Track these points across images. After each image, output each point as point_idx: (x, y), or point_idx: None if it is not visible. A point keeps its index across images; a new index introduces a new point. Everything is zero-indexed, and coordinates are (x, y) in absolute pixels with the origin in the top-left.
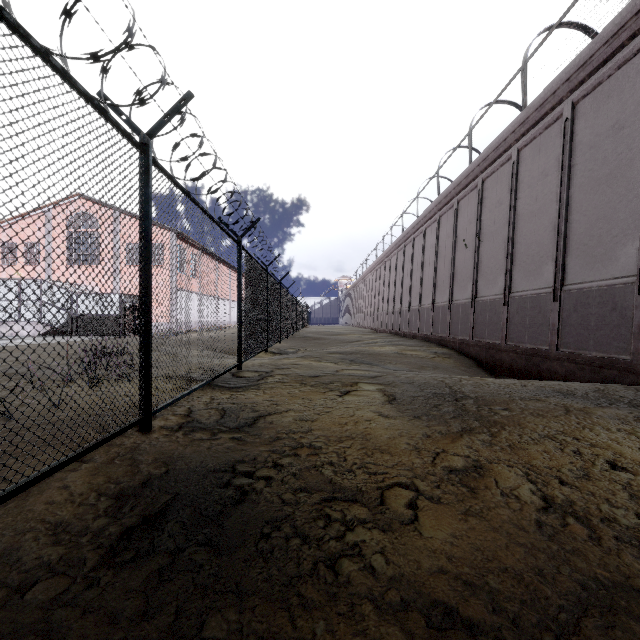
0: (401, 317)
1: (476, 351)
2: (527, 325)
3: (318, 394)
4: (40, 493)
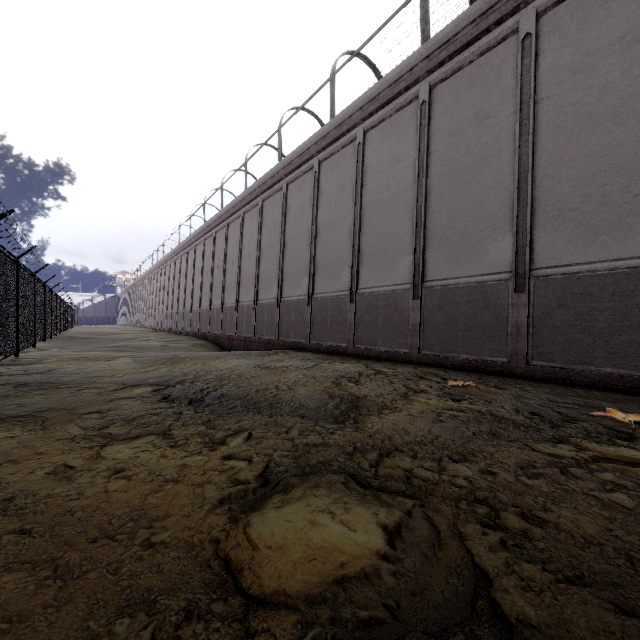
0: (178, 317)
1: (223, 341)
2: (245, 323)
3: (89, 362)
4: None
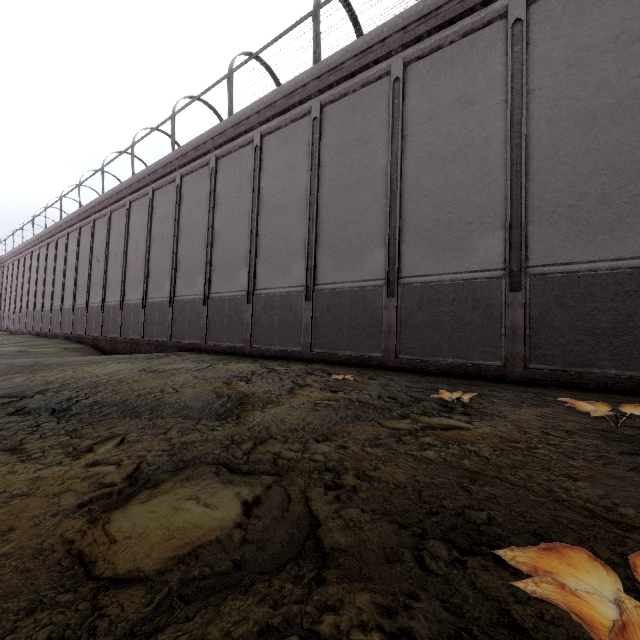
0: (43, 317)
1: (104, 344)
2: (131, 323)
3: None
4: None
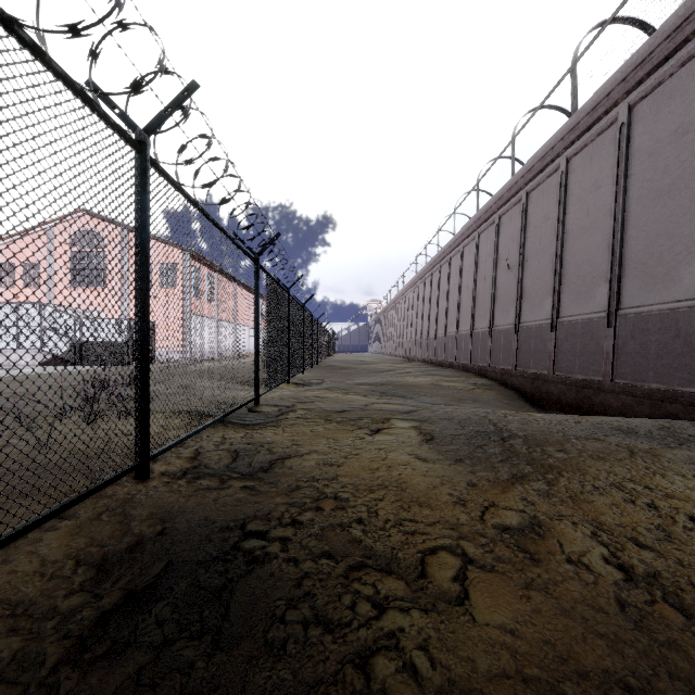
0: (436, 344)
1: (520, 382)
2: (577, 353)
3: (345, 432)
4: (5, 560)
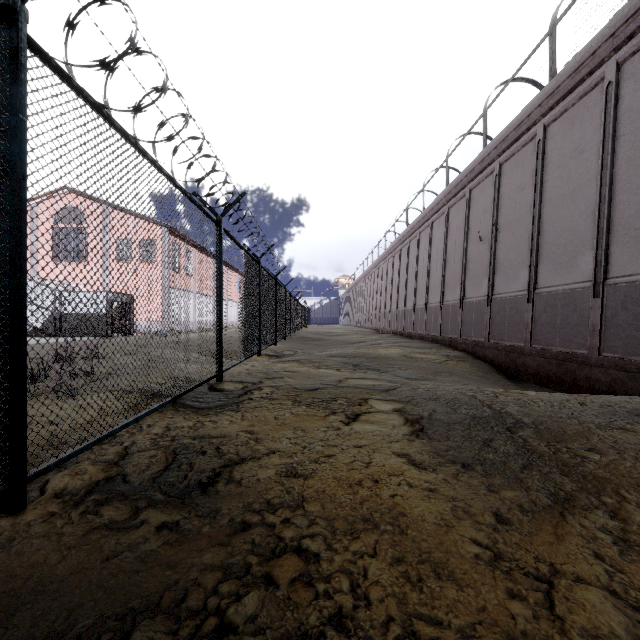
0: (405, 317)
1: (493, 354)
2: (558, 325)
3: (316, 420)
4: None
